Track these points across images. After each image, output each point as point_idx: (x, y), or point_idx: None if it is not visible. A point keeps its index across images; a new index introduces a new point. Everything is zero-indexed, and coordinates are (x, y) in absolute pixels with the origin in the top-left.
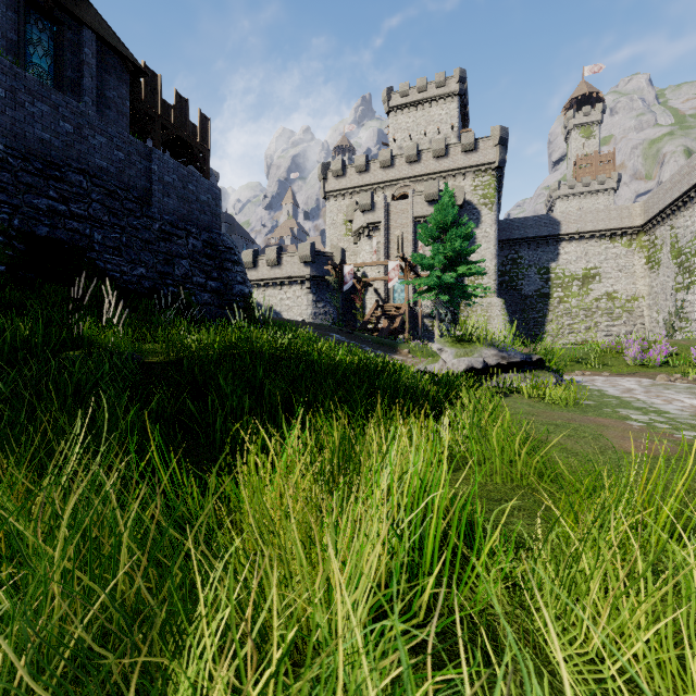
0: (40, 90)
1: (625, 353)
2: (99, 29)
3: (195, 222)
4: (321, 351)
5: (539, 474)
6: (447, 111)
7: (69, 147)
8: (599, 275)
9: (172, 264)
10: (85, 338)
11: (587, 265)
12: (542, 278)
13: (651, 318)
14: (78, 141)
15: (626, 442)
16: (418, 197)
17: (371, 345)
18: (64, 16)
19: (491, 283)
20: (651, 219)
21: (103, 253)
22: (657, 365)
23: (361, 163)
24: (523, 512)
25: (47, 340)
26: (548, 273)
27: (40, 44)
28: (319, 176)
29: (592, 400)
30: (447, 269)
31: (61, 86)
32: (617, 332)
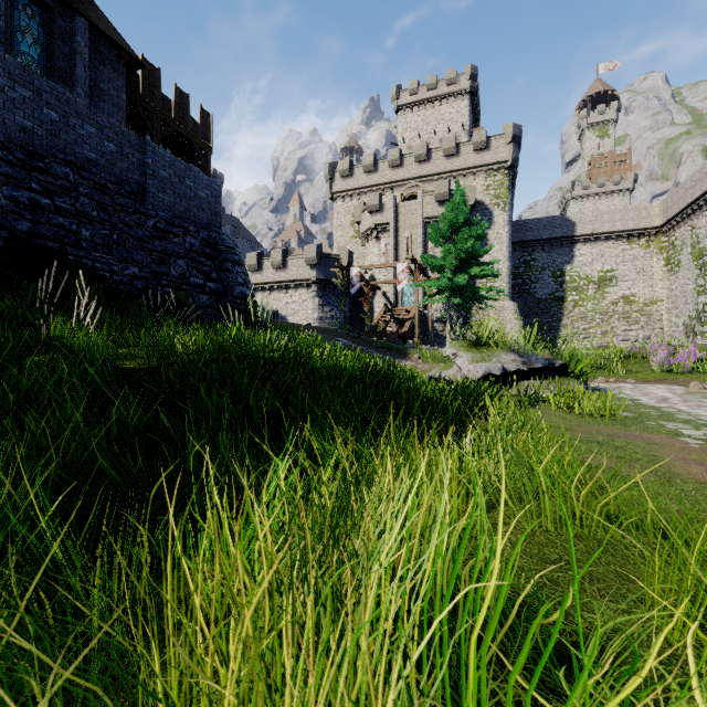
0: (22, 74)
1: (651, 359)
2: (93, 17)
3: (193, 220)
4: (323, 356)
5: (605, 519)
6: (458, 109)
7: (54, 136)
8: (616, 278)
9: (167, 264)
10: (52, 341)
11: (603, 268)
12: (556, 281)
13: (671, 322)
14: (65, 131)
15: (693, 466)
16: (428, 197)
17: (379, 350)
18: (55, 3)
19: (503, 286)
20: (671, 219)
21: (92, 251)
22: (686, 372)
23: (369, 163)
24: (598, 585)
25: (4, 343)
26: (563, 276)
27: (29, 31)
28: (325, 177)
29: (628, 411)
30: (459, 270)
31: (51, 76)
32: (634, 336)
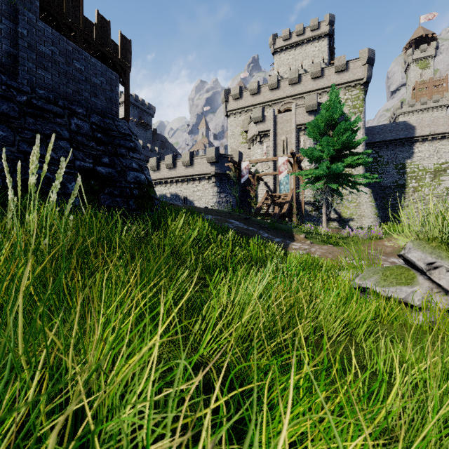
0: None
1: None
2: None
3: (83, 103)
4: None
5: None
6: (319, 48)
7: None
8: None
9: (45, 145)
10: None
11: (439, 161)
12: (398, 172)
13: None
14: None
15: None
16: (299, 109)
17: (268, 230)
18: None
19: None
20: None
21: None
22: None
23: (254, 87)
24: None
25: None
26: (404, 168)
27: None
28: (222, 100)
29: None
30: (334, 160)
31: None
32: None
